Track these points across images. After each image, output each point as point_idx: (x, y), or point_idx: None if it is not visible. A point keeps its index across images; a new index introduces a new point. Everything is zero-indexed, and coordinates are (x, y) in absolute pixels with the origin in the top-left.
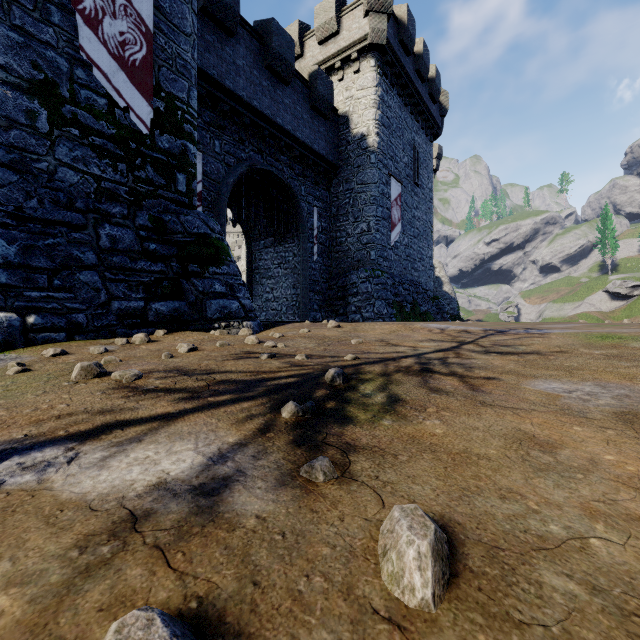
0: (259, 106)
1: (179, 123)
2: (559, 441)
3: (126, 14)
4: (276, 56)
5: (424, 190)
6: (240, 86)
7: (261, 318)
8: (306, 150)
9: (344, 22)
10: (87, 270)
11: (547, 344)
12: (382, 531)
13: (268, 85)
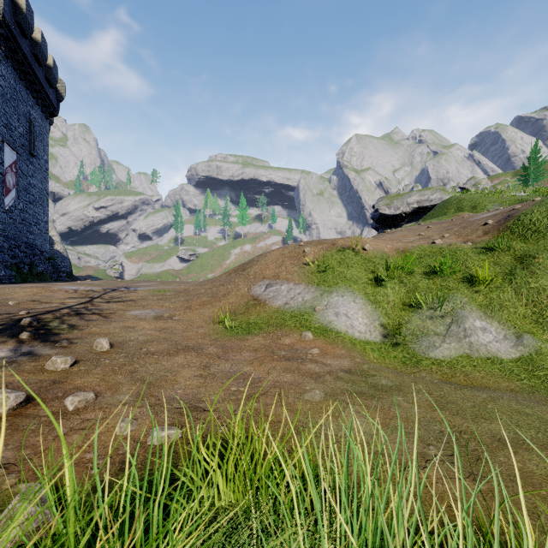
0: None
1: None
2: (136, 326)
3: None
4: None
5: (40, 161)
6: None
7: None
8: None
9: None
10: None
11: (137, 296)
12: (94, 345)
13: None
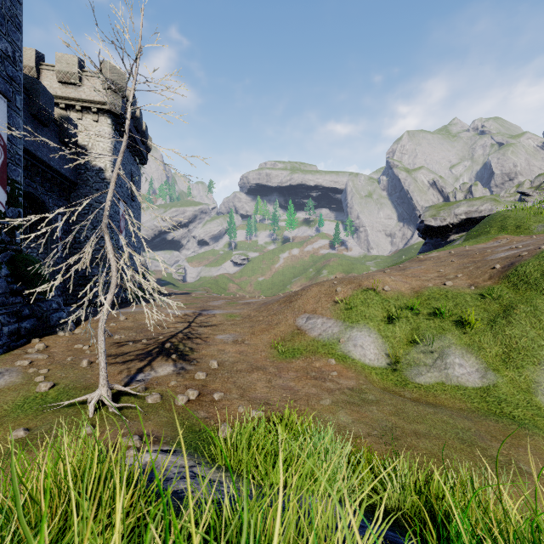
0: (26, 144)
1: (17, 197)
2: (225, 349)
3: None
4: (42, 109)
5: (137, 202)
6: None
7: None
8: (56, 173)
9: (85, 80)
10: None
11: (217, 320)
12: (210, 364)
13: (32, 127)
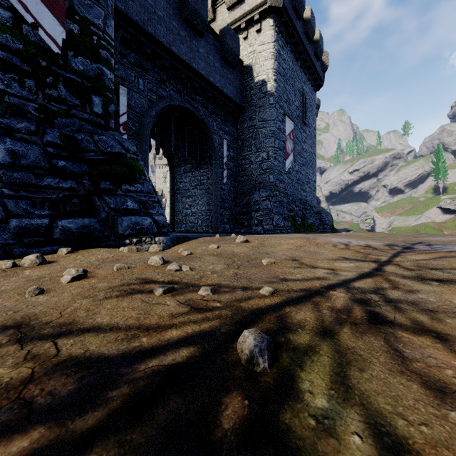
0: (177, 52)
1: (95, 48)
2: None
3: None
4: (192, 10)
5: (310, 128)
6: (161, 33)
7: (181, 229)
8: (217, 92)
9: None
10: None
11: None
12: None
13: (185, 35)
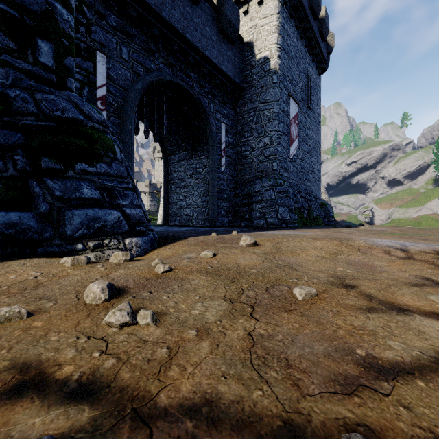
0: (168, 18)
1: None
2: None
3: None
4: None
5: (314, 114)
6: None
7: (176, 222)
8: (214, 70)
9: None
10: None
11: None
12: None
13: (177, 0)
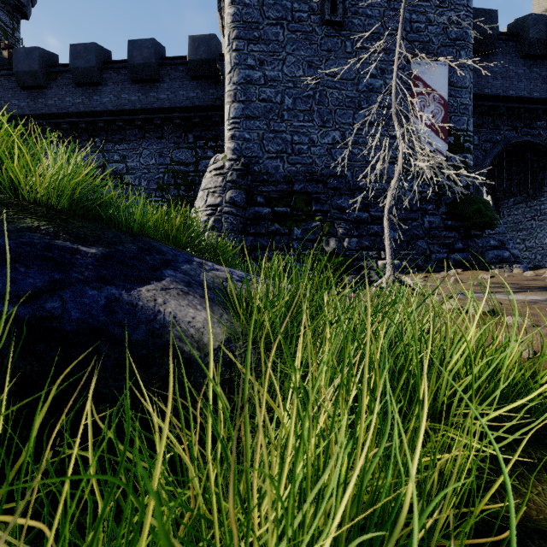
0: (514, 93)
1: (461, 145)
2: None
3: (434, 100)
4: (533, 43)
5: None
6: (496, 87)
7: None
8: None
9: None
10: (420, 240)
11: None
12: None
13: (523, 70)
